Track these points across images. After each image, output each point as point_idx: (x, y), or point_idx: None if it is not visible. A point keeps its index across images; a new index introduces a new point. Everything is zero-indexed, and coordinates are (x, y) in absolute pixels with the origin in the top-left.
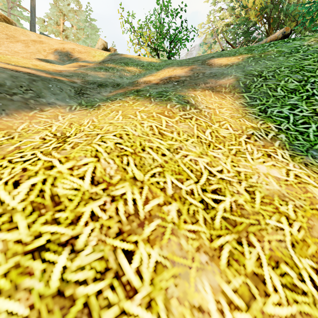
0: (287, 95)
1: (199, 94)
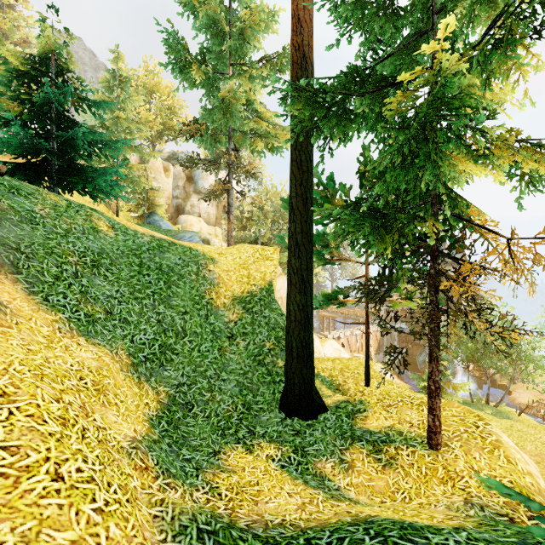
0: (56, 282)
1: None
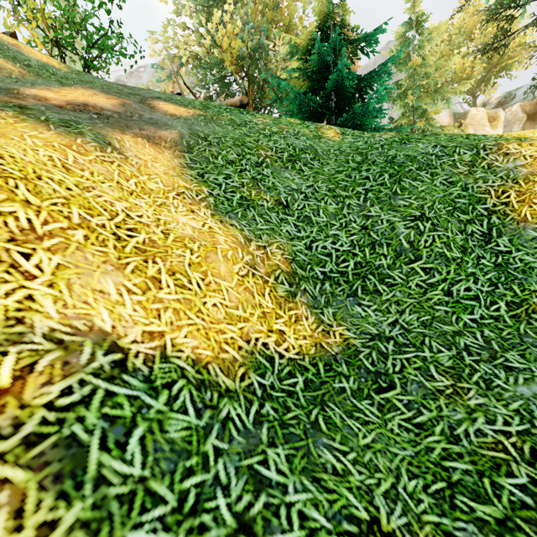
0: (226, 165)
1: (128, 139)
